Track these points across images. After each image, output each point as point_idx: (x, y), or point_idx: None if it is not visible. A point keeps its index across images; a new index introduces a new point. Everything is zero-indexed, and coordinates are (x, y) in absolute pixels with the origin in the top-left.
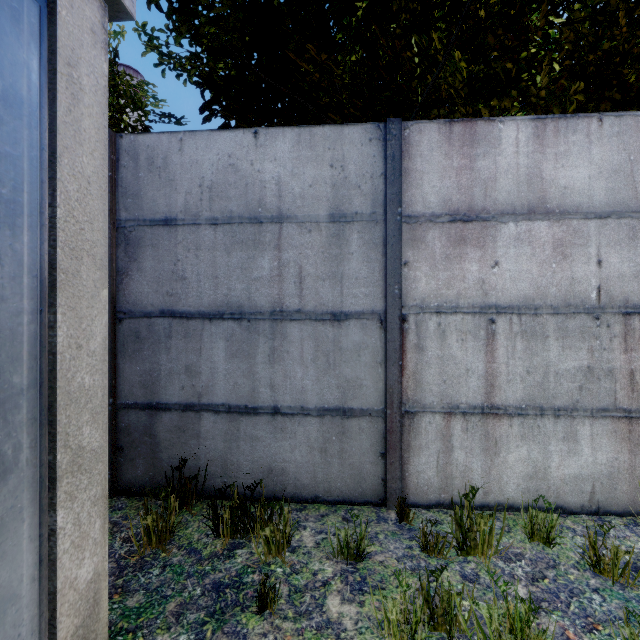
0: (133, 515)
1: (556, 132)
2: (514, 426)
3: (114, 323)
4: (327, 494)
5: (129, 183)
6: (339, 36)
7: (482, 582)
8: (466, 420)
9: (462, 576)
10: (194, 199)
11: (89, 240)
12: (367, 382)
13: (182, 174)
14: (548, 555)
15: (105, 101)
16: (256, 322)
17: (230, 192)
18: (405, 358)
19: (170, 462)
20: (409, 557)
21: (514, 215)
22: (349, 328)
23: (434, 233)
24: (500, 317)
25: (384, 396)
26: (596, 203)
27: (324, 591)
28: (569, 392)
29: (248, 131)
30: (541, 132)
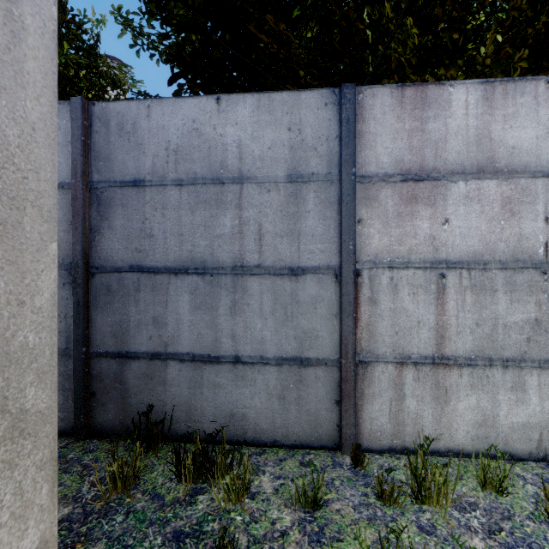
0: (103, 458)
1: (504, 94)
2: (464, 376)
3: (87, 277)
4: (285, 439)
5: (101, 147)
6: (296, 13)
7: (439, 534)
8: (417, 370)
9: (418, 527)
10: (161, 162)
11: (34, 190)
12: (323, 333)
13: (150, 138)
14: (502, 505)
15: (54, 46)
16: (218, 276)
17: (194, 155)
18: (359, 311)
19: (138, 407)
20: (365, 505)
21: (464, 174)
22: (306, 282)
23: (387, 192)
24: (450, 272)
25: (339, 346)
26: (544, 162)
27: (282, 542)
28: (517, 344)
29: (211, 97)
30: (490, 95)
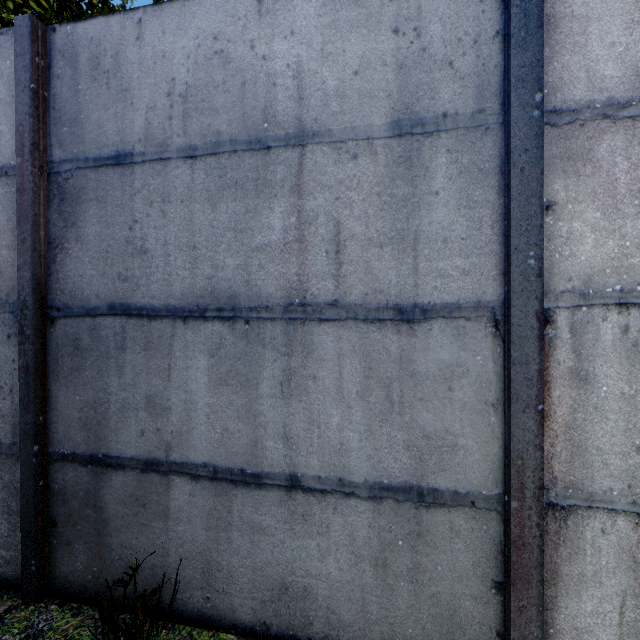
0: None
1: None
2: None
3: (42, 325)
4: None
5: (64, 102)
6: None
7: None
8: None
9: None
10: (159, 118)
11: None
12: (466, 441)
13: (141, 78)
14: None
15: None
16: (259, 324)
17: (216, 100)
18: (547, 397)
19: (123, 554)
20: None
21: None
22: (430, 336)
23: (613, 141)
24: None
25: (502, 470)
26: None
27: None
28: None
29: None
30: None
